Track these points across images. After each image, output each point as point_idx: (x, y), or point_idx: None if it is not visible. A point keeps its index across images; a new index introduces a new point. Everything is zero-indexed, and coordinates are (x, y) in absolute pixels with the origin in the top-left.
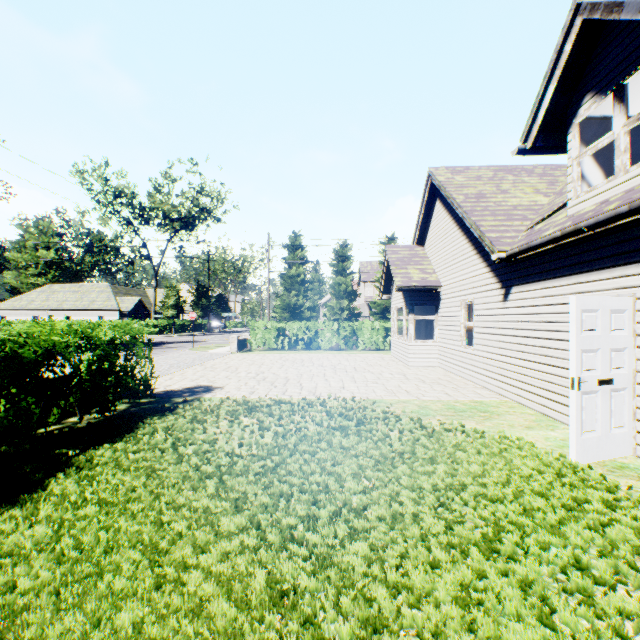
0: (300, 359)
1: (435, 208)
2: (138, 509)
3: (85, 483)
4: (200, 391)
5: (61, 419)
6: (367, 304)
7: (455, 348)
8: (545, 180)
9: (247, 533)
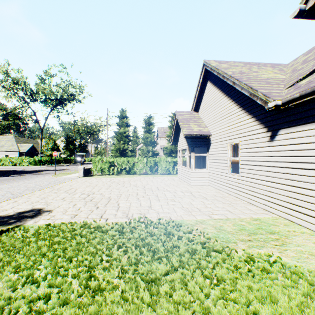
0: (122, 181)
1: (206, 87)
2: None
3: None
4: (27, 216)
5: None
6: (161, 149)
7: (223, 174)
8: (276, 69)
9: None
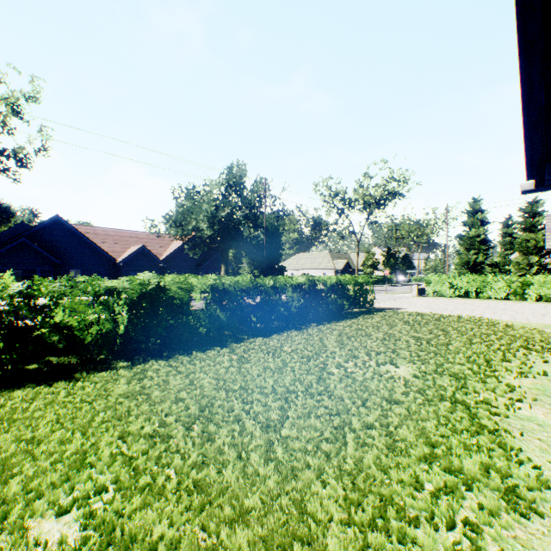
0: (463, 302)
1: None
2: (382, 323)
3: (366, 319)
4: (394, 309)
5: (349, 308)
6: None
7: None
8: None
9: (411, 328)
